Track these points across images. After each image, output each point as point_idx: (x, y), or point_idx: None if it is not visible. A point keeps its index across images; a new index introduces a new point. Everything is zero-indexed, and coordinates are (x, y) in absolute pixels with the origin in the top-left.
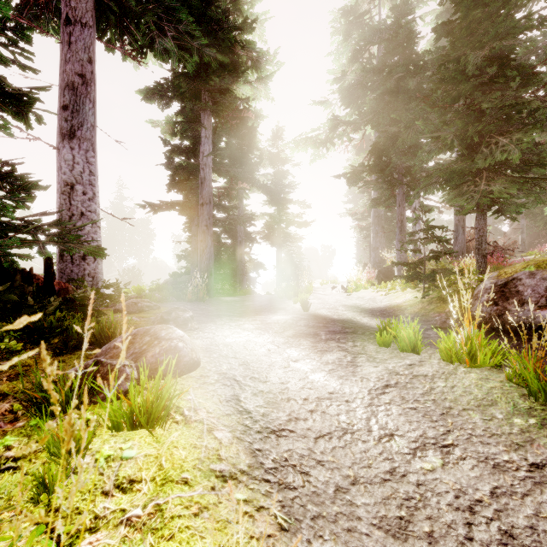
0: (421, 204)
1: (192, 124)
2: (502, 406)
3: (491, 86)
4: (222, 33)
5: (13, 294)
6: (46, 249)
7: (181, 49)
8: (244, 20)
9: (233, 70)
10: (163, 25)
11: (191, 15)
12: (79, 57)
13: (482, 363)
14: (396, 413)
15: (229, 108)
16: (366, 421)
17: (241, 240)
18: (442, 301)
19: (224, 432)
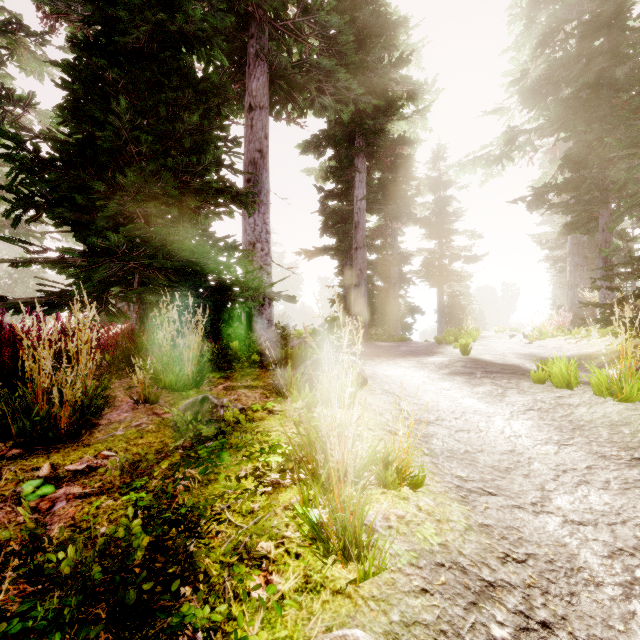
0: (621, 232)
1: (346, 170)
2: (634, 426)
3: None
4: (377, 78)
5: (237, 329)
6: (259, 298)
7: (337, 101)
8: (400, 56)
9: (388, 107)
10: (322, 86)
11: (347, 70)
12: (258, 136)
13: (629, 395)
14: (530, 425)
15: (383, 146)
16: (501, 428)
17: (395, 282)
18: None
19: (390, 416)
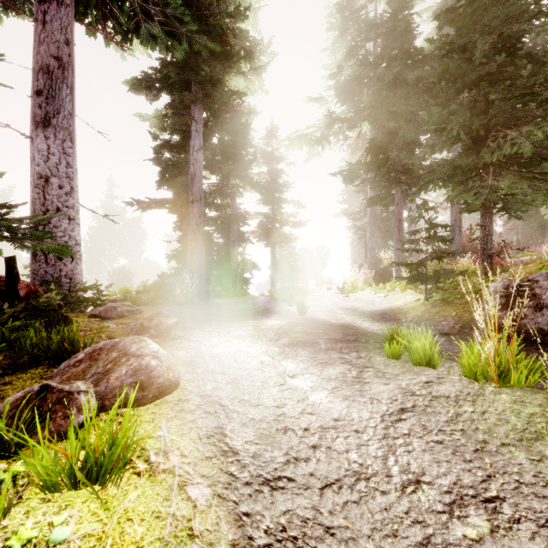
0: (423, 201)
1: (182, 117)
2: None
3: (498, 76)
4: (213, 19)
5: None
6: None
7: (170, 37)
8: (237, 6)
9: (225, 61)
10: (149, 8)
11: None
12: (54, 38)
13: (516, 383)
14: (418, 448)
15: (221, 100)
16: (382, 461)
17: (234, 240)
18: (446, 304)
19: (201, 488)
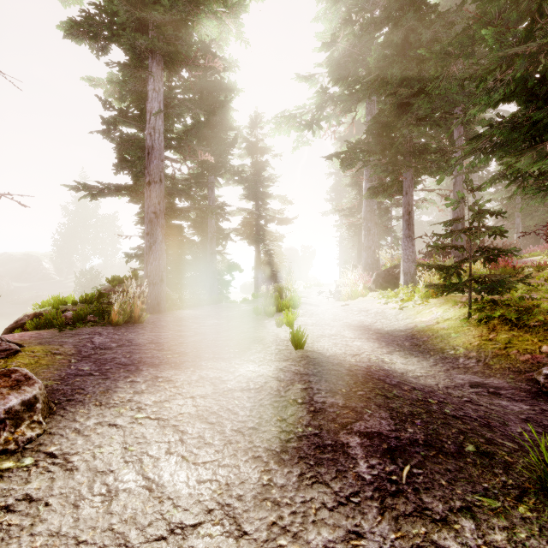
0: (466, 178)
1: (135, 70)
2: None
3: None
4: None
5: None
6: None
7: None
8: None
9: None
10: None
11: None
12: None
13: None
14: None
15: (188, 54)
16: None
17: (212, 237)
18: (515, 327)
19: None
